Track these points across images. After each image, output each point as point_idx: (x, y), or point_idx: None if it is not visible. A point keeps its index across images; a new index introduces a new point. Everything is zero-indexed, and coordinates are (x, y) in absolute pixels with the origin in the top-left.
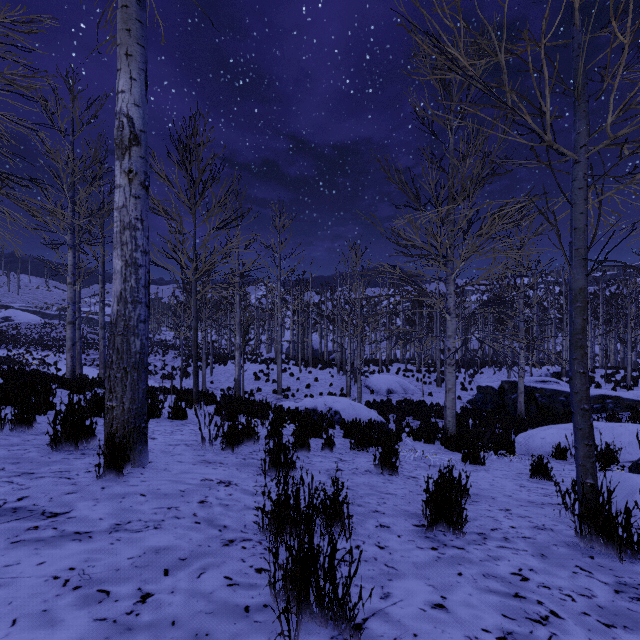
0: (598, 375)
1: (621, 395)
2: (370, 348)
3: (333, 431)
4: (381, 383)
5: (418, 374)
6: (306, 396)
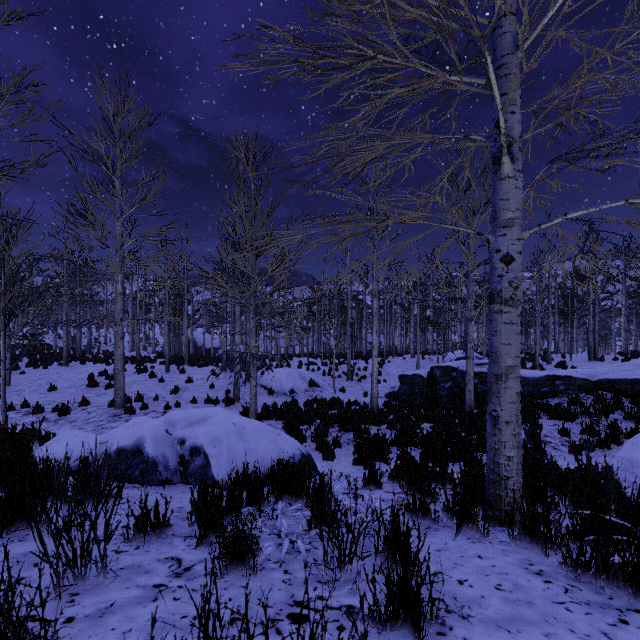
0: None
1: (572, 374)
2: (265, 342)
3: (142, 574)
4: (282, 379)
5: (323, 367)
6: (167, 406)
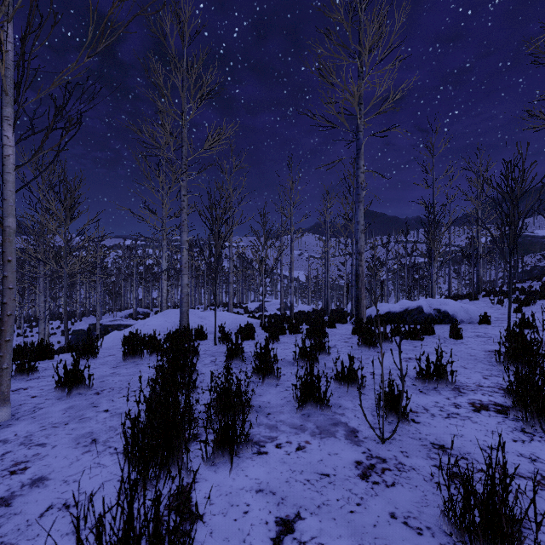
0: (154, 312)
1: None
2: None
3: None
4: None
5: (19, 330)
6: None
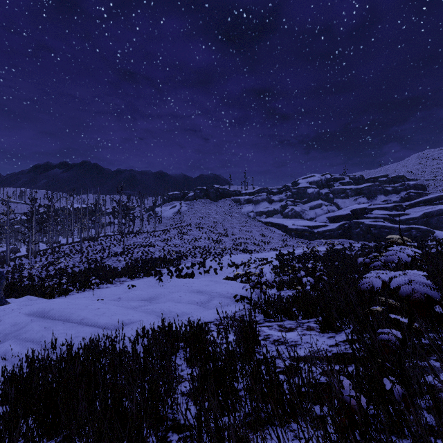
0: None
1: None
2: None
3: None
4: None
5: None
6: None
